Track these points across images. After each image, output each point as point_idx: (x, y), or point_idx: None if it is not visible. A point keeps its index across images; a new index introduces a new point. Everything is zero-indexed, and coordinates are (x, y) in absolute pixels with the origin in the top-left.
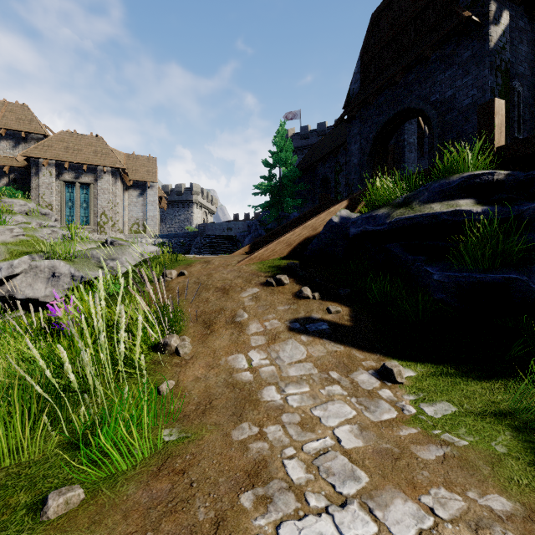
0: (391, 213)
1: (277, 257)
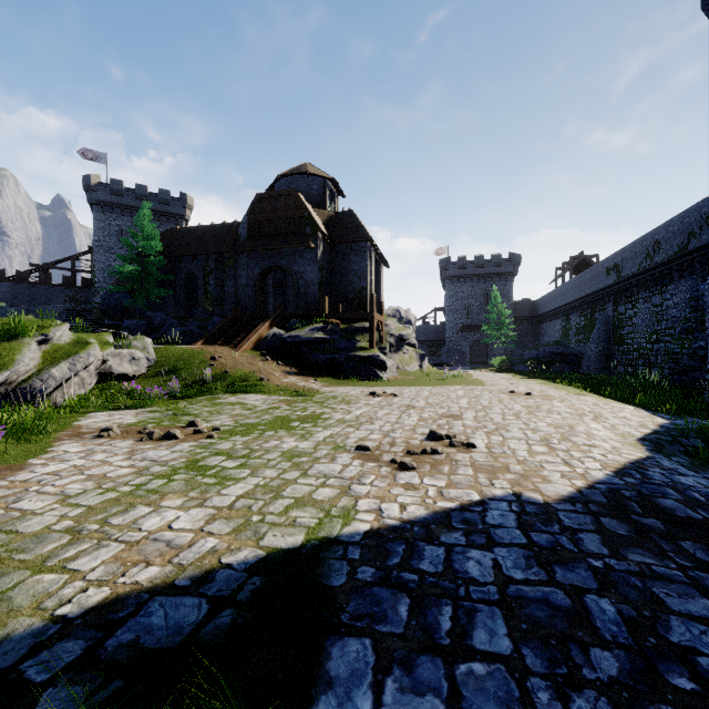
0: (303, 335)
1: (250, 349)
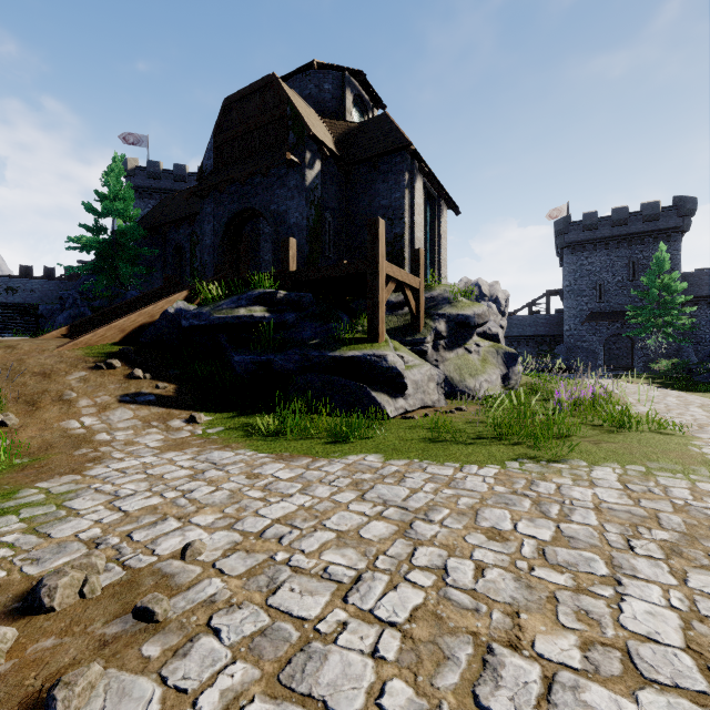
0: (213, 312)
1: (108, 343)
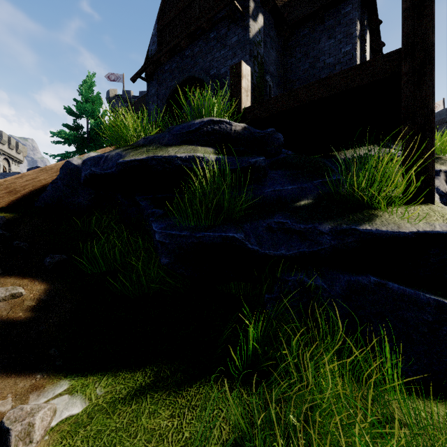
0: (124, 153)
1: None
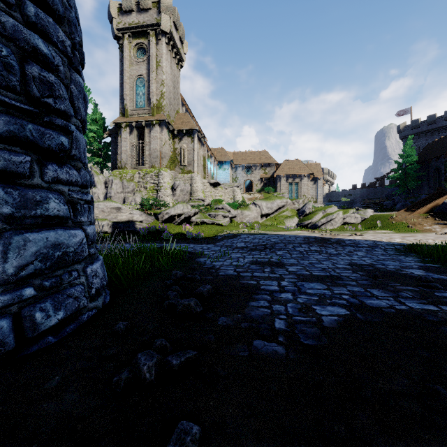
0: None
1: (424, 212)
